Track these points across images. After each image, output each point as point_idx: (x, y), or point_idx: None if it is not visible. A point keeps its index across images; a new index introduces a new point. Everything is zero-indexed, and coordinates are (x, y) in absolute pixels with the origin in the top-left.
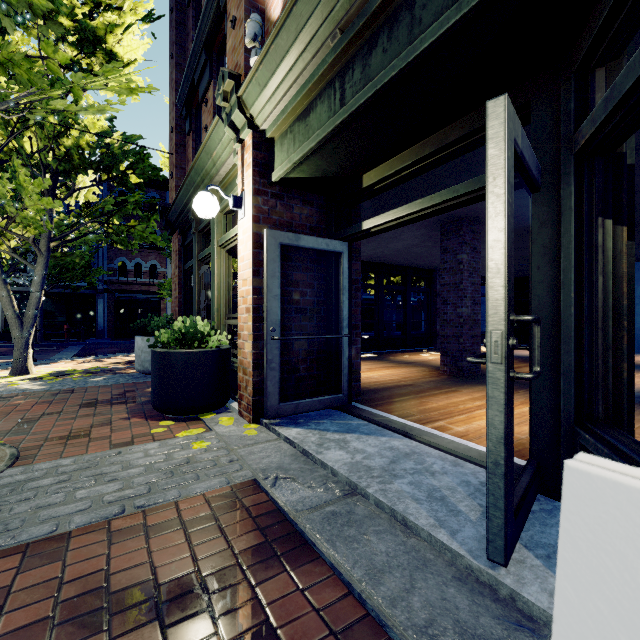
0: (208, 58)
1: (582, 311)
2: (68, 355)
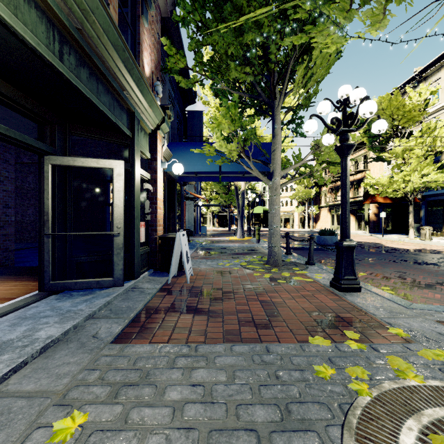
0: None
1: (71, 217)
2: None
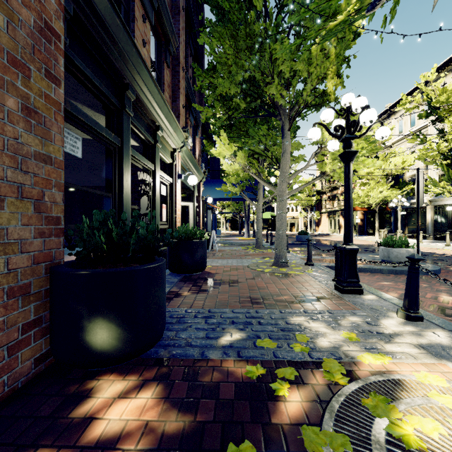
0: (154, 9)
1: None
2: None
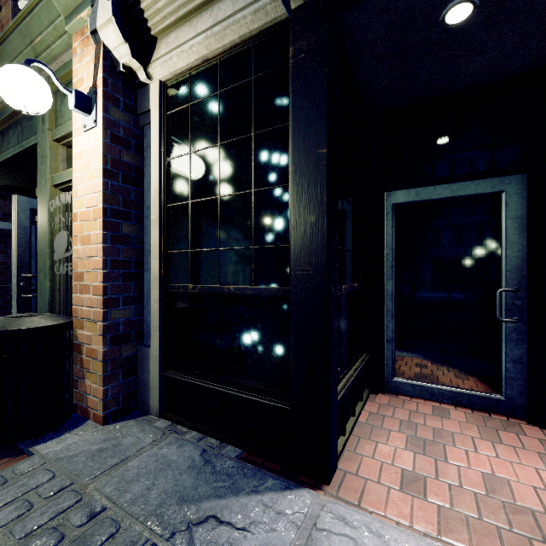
0: None
1: None
2: None
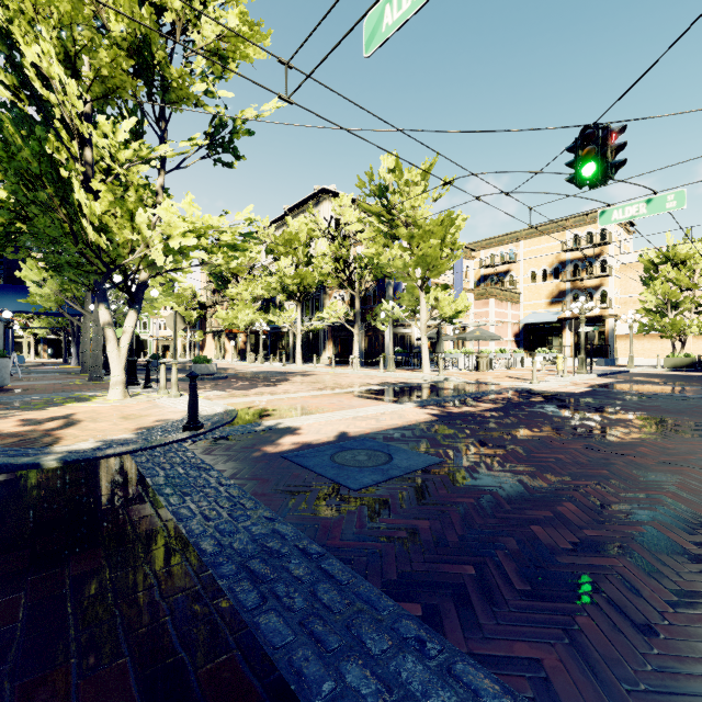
0: None
1: None
2: (177, 483)
